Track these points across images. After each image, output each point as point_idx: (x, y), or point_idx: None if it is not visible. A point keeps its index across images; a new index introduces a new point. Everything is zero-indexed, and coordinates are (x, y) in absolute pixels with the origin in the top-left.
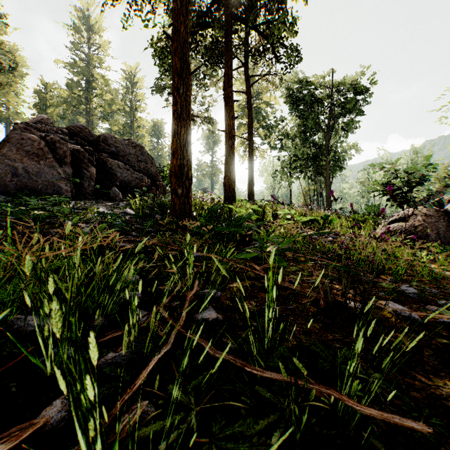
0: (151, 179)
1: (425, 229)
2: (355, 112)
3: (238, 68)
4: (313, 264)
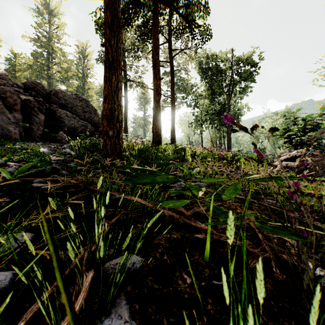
0: (94, 126)
1: (313, 166)
2: (248, 80)
3: (163, 44)
4: (240, 204)
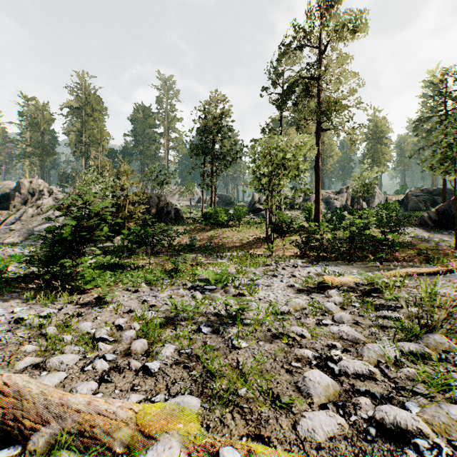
0: None
1: None
2: None
3: None
4: None
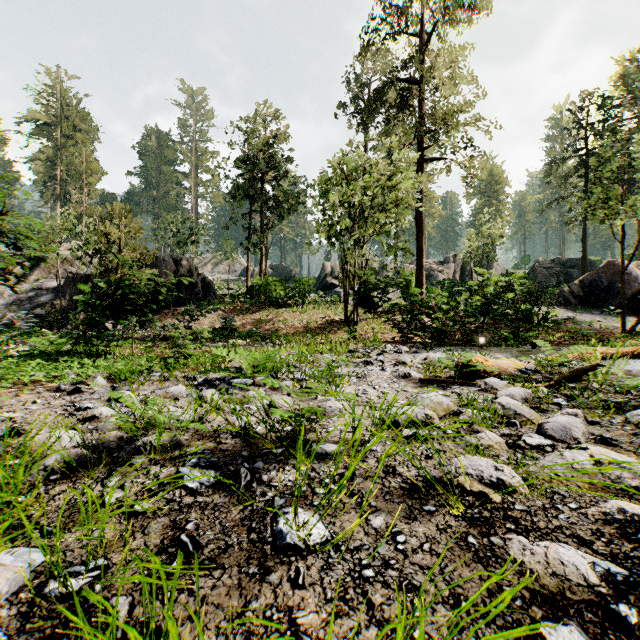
0: None
1: None
2: None
3: None
4: None
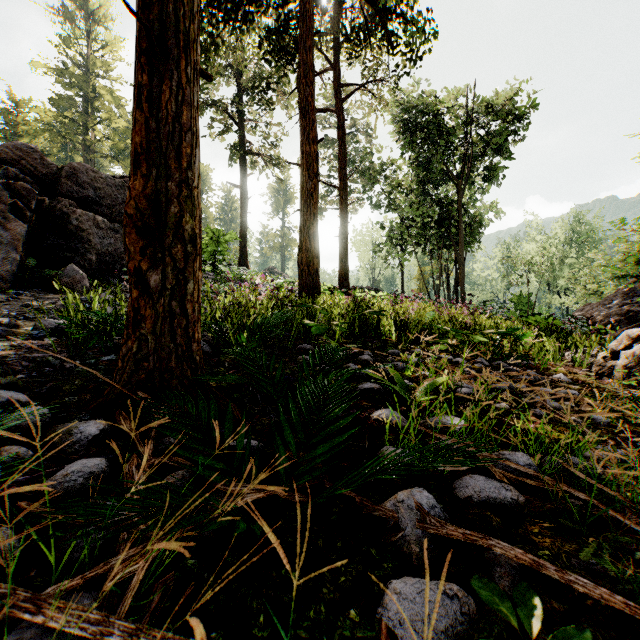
0: None
1: None
2: (503, 153)
3: (323, 71)
4: None
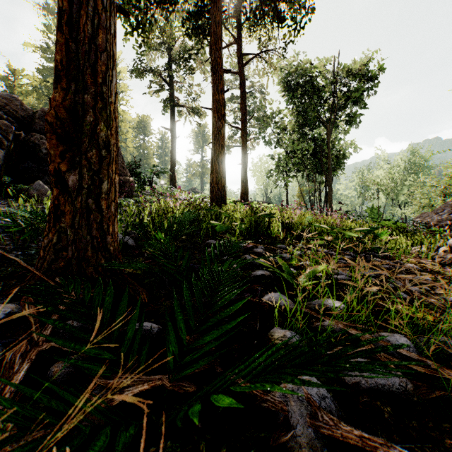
0: None
1: None
2: (360, 103)
3: (229, 44)
4: None
